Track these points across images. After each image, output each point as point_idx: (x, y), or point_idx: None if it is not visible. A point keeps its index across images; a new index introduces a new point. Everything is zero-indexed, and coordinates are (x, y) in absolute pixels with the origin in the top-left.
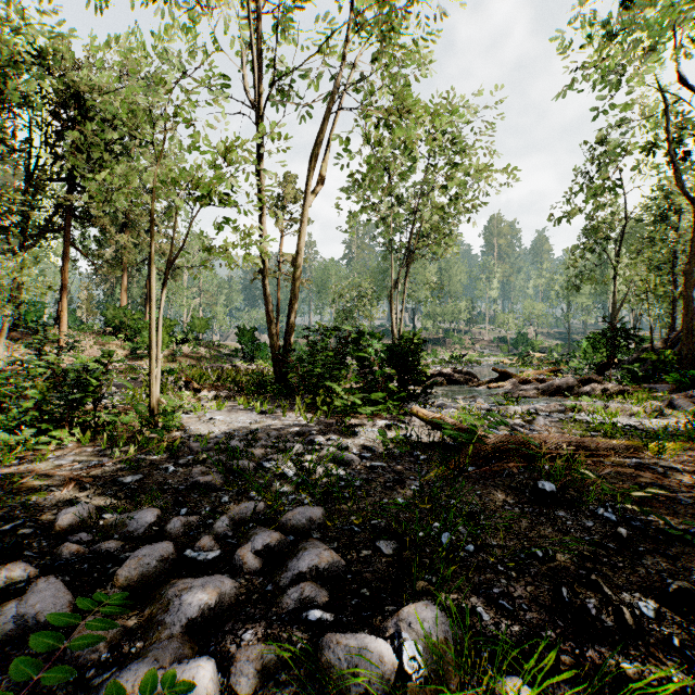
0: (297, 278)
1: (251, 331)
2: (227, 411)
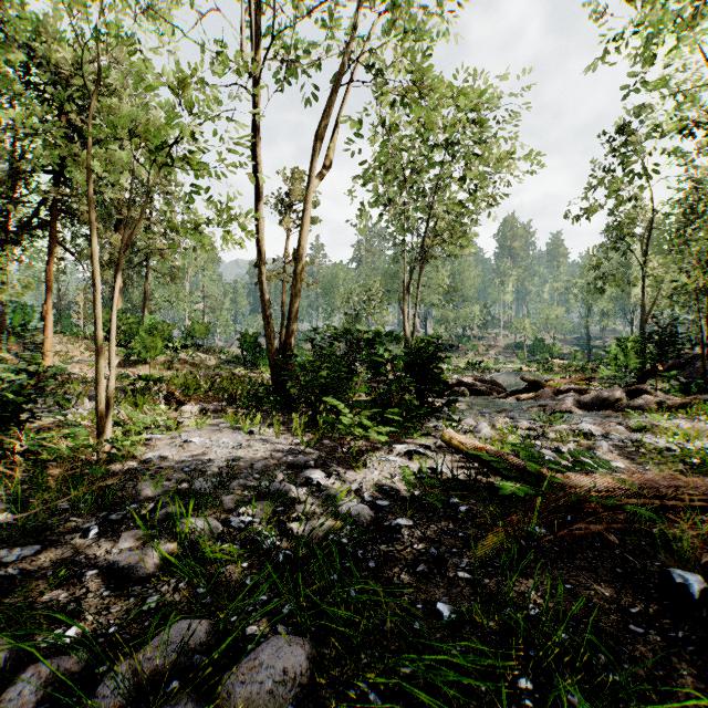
0: (298, 273)
1: (254, 336)
2: (210, 429)
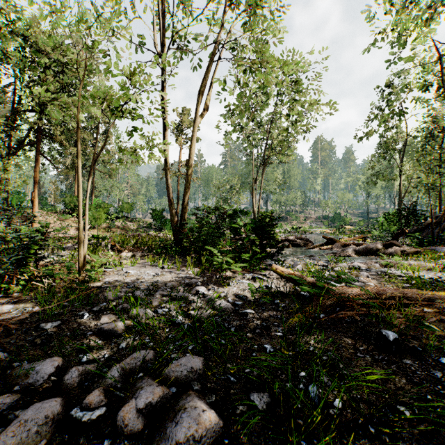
0: (189, 174)
1: (160, 211)
2: (139, 266)
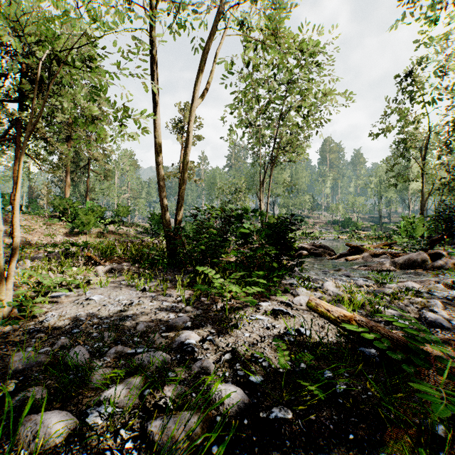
0: (185, 168)
1: (159, 215)
2: (112, 286)
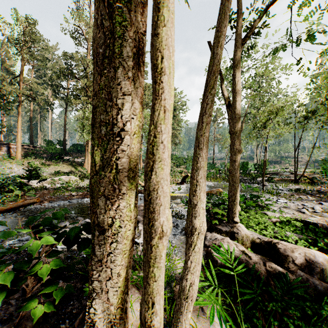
0: None
1: None
2: None
